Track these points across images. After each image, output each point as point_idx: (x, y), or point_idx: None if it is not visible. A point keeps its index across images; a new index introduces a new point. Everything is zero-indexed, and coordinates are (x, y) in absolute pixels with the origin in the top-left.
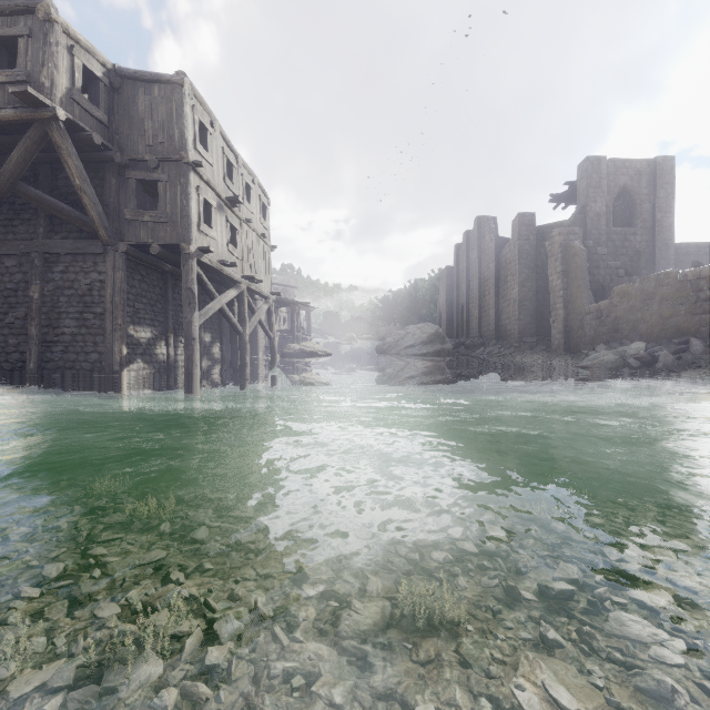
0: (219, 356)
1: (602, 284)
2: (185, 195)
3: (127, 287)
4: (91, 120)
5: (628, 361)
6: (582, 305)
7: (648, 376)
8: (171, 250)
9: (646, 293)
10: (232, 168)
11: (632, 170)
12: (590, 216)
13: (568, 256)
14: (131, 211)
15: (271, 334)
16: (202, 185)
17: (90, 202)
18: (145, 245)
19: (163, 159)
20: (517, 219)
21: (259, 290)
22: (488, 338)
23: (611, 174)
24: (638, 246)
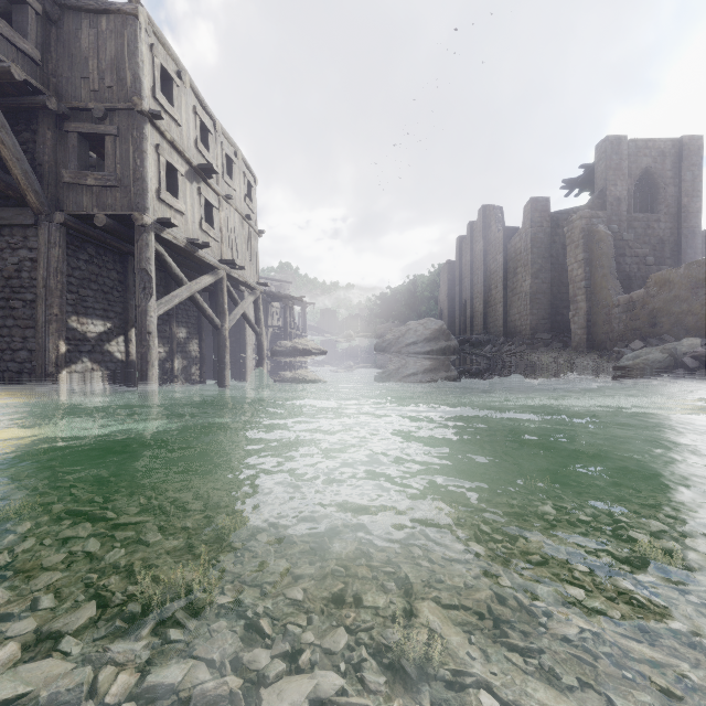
0: (197, 354)
1: (629, 274)
2: (139, 153)
3: (67, 269)
4: (14, 52)
5: (683, 360)
6: (609, 297)
7: None
8: (123, 222)
9: (694, 280)
10: (208, 133)
11: (656, 150)
12: (610, 201)
13: (591, 242)
14: (71, 172)
15: (258, 329)
16: (164, 145)
17: (11, 156)
18: (90, 216)
19: (111, 107)
20: (529, 204)
21: (242, 278)
22: (495, 335)
23: (632, 155)
24: (662, 234)
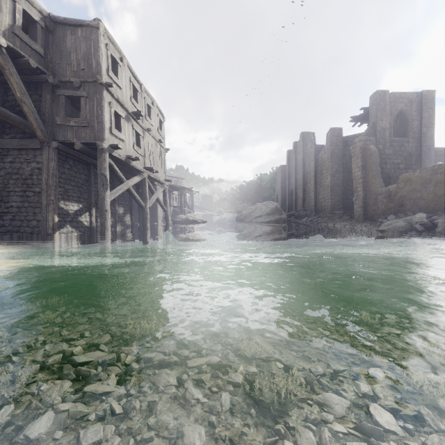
0: (129, 223)
1: (389, 174)
2: (100, 107)
3: (58, 173)
4: (30, 51)
5: (415, 226)
6: (376, 188)
7: (432, 237)
8: (90, 146)
9: (424, 179)
10: (137, 92)
11: (406, 99)
12: (378, 130)
13: (366, 156)
14: (61, 118)
15: (165, 208)
16: (113, 101)
17: (29, 110)
18: (71, 143)
19: (84, 80)
20: (330, 132)
21: (156, 177)
22: (309, 211)
23: (392, 102)
24: (410, 150)
